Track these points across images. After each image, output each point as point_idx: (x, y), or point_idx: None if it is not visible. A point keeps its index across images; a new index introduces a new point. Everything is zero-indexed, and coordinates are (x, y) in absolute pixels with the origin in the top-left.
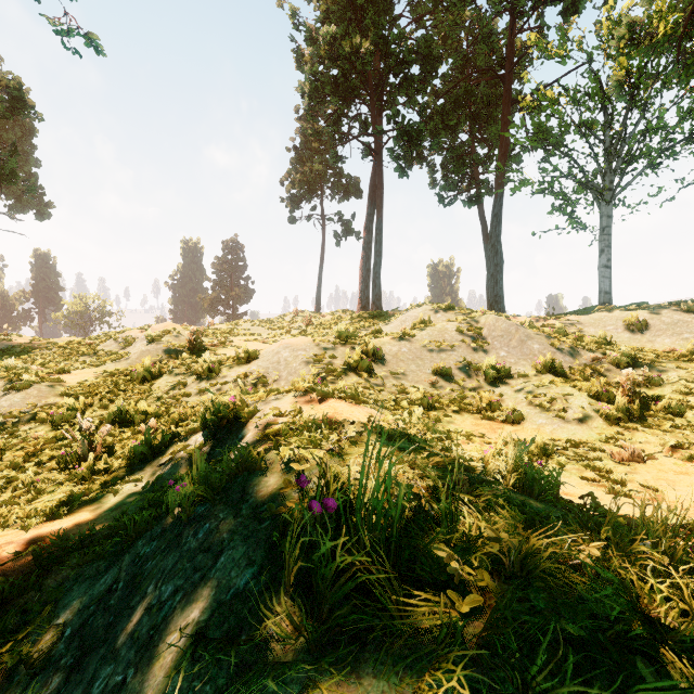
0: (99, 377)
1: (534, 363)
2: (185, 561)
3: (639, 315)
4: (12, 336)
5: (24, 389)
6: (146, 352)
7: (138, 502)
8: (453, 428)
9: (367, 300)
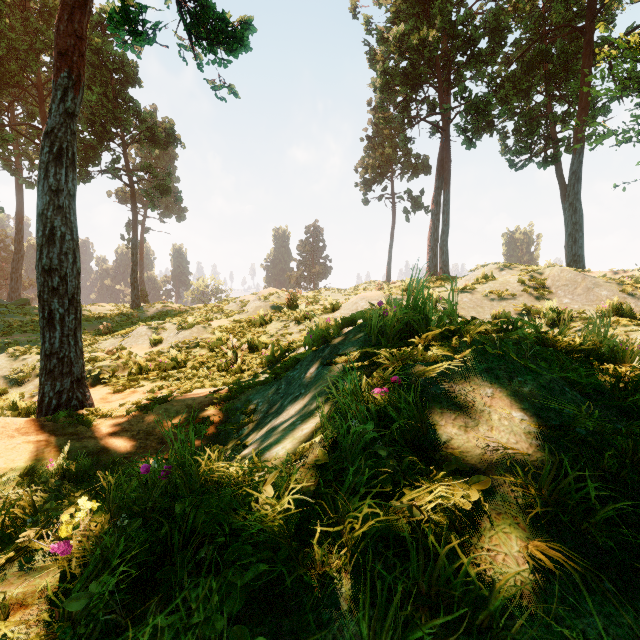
0: (230, 323)
1: (598, 308)
2: (320, 360)
3: None
4: (168, 304)
5: (190, 328)
6: (259, 308)
7: None
8: None
9: (434, 268)
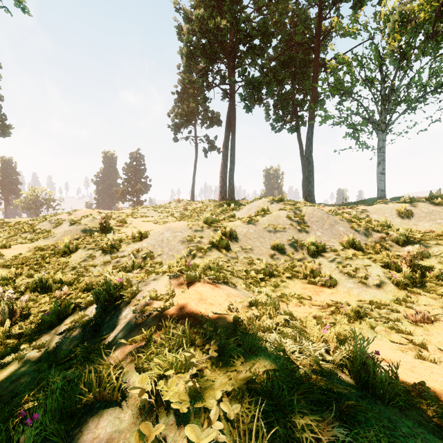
0: (31, 251)
1: (341, 241)
2: None
3: (406, 206)
4: None
5: None
6: (69, 232)
7: (34, 374)
8: (288, 292)
9: (224, 193)
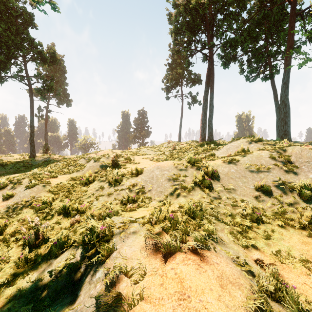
0: (67, 180)
1: None
2: None
3: None
4: (52, 155)
5: (32, 188)
6: (92, 167)
7: None
8: (285, 247)
9: (204, 135)
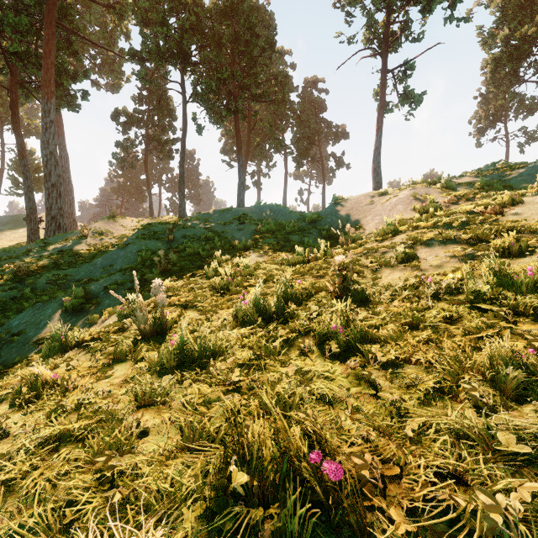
0: None
1: None
2: None
3: None
4: None
5: None
6: None
7: None
8: None
9: None
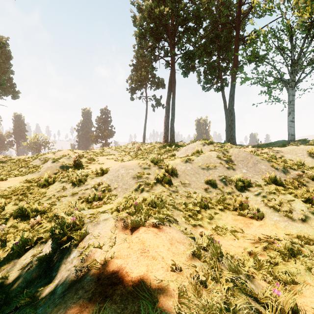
0: (21, 183)
1: (263, 178)
2: None
3: None
4: None
5: None
6: (50, 168)
7: None
8: (222, 224)
9: (167, 137)
